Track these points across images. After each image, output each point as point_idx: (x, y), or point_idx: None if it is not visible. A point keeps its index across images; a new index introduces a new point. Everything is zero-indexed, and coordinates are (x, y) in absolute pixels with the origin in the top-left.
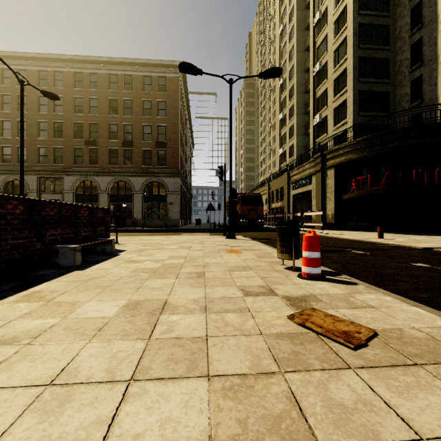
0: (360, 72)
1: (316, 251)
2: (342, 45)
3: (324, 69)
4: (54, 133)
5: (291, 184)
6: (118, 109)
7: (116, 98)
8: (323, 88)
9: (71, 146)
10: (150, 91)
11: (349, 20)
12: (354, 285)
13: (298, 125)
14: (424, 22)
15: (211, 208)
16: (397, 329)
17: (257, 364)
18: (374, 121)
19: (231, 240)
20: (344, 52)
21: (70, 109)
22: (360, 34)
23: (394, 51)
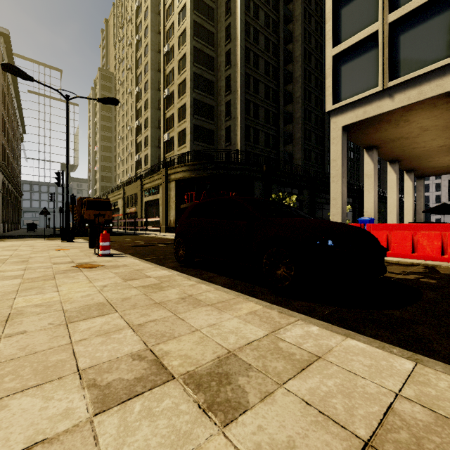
0: (195, 110)
1: (107, 242)
2: (184, 83)
3: (172, 96)
4: None
5: (144, 191)
6: None
7: None
8: (171, 112)
9: None
10: None
11: (188, 66)
12: (124, 257)
13: (152, 137)
14: (232, 90)
15: (45, 213)
16: (116, 264)
17: (45, 275)
18: (204, 150)
19: (66, 243)
20: (185, 90)
21: None
22: (195, 81)
23: (217, 102)
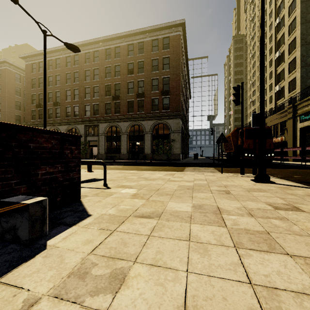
0: None
1: None
2: None
3: None
4: (94, 94)
5: (298, 116)
6: (133, 70)
7: (132, 61)
8: None
9: (103, 102)
10: (157, 51)
11: None
12: None
13: (303, 56)
14: None
15: (222, 140)
16: None
17: None
18: None
19: (272, 187)
20: None
21: (103, 76)
22: None
23: None
